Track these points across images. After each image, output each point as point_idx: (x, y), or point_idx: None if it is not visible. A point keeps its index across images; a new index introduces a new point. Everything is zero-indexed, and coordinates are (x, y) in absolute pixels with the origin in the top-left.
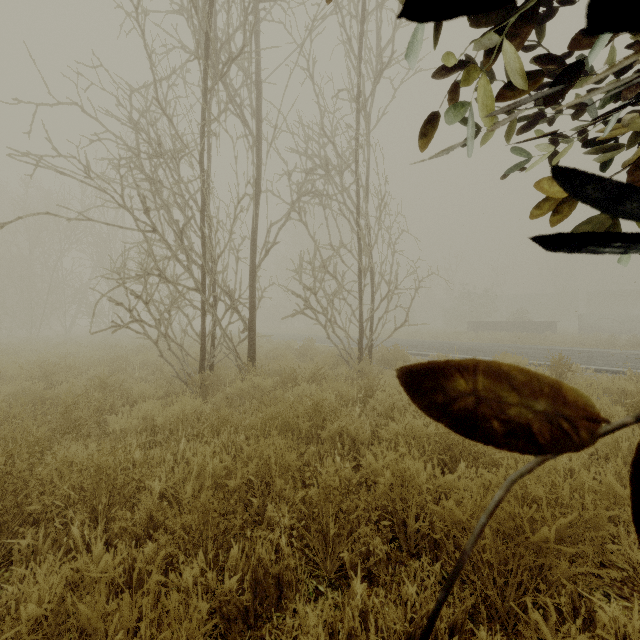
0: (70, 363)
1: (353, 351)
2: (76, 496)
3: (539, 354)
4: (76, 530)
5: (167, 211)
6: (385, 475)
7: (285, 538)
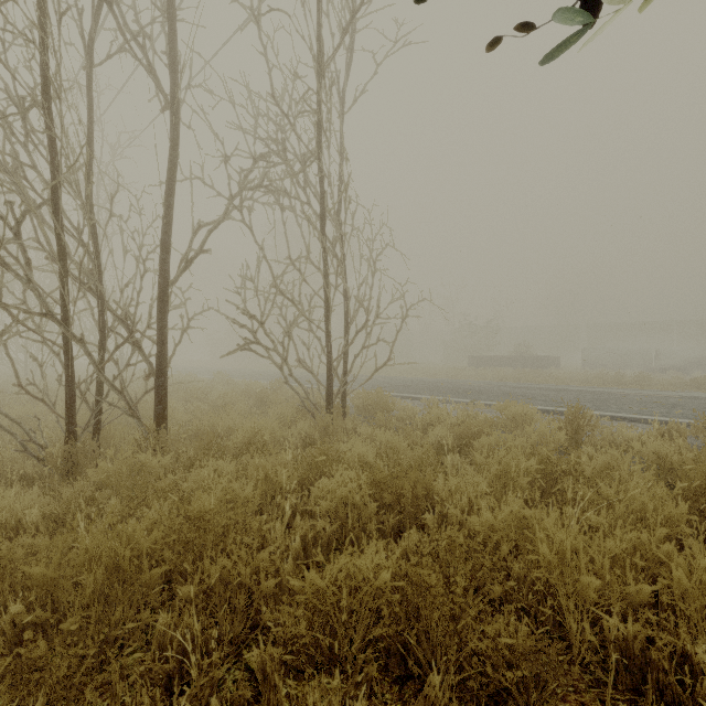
0: None
1: (323, 398)
2: None
3: (546, 396)
4: None
5: (22, 194)
6: None
7: None
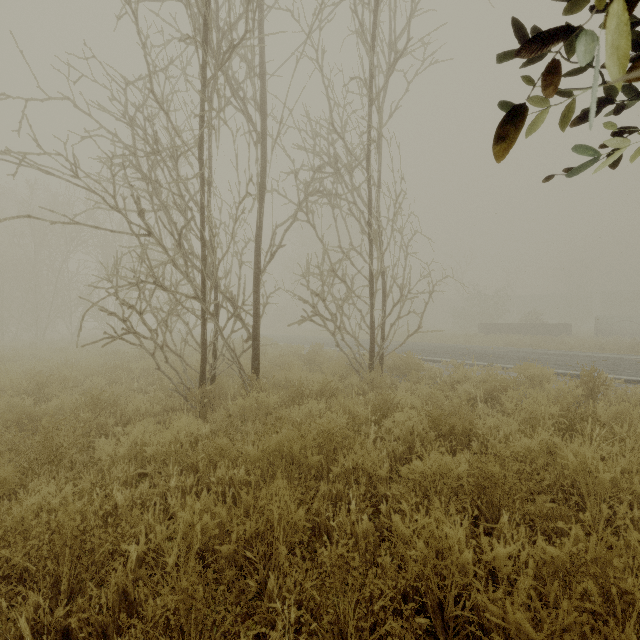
0: (66, 373)
1: (363, 359)
2: (33, 567)
3: (560, 361)
4: (24, 623)
5: (166, 213)
6: (417, 546)
7: (290, 635)
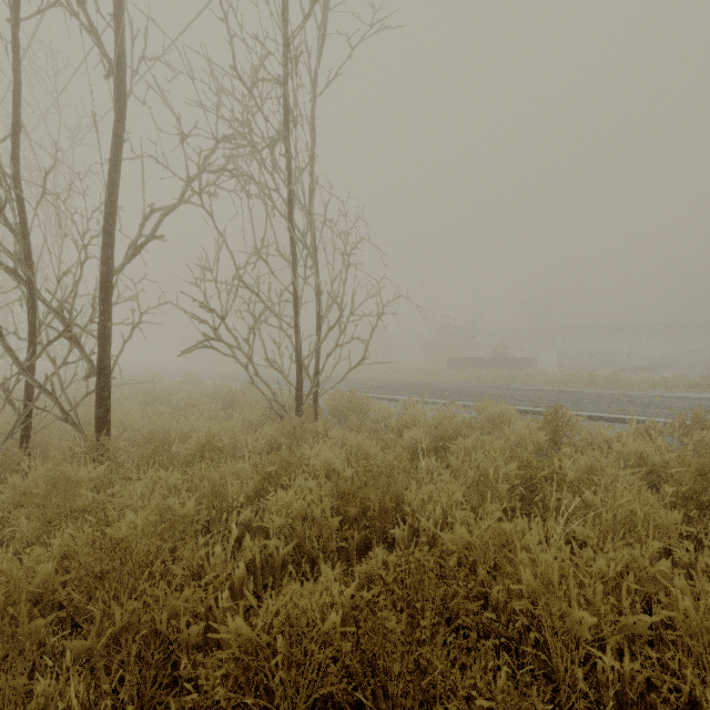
0: None
1: (295, 399)
2: None
3: (524, 397)
4: None
5: None
6: None
7: None
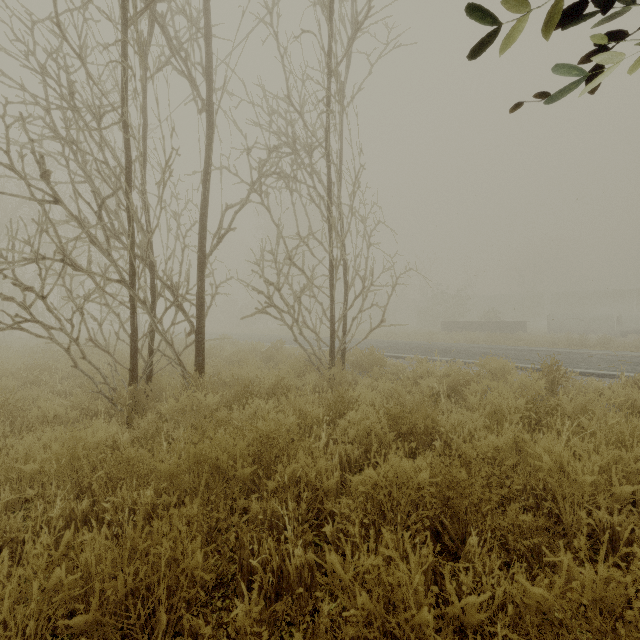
0: None
1: (324, 355)
2: None
3: (519, 356)
4: None
5: (91, 184)
6: (358, 602)
7: None
